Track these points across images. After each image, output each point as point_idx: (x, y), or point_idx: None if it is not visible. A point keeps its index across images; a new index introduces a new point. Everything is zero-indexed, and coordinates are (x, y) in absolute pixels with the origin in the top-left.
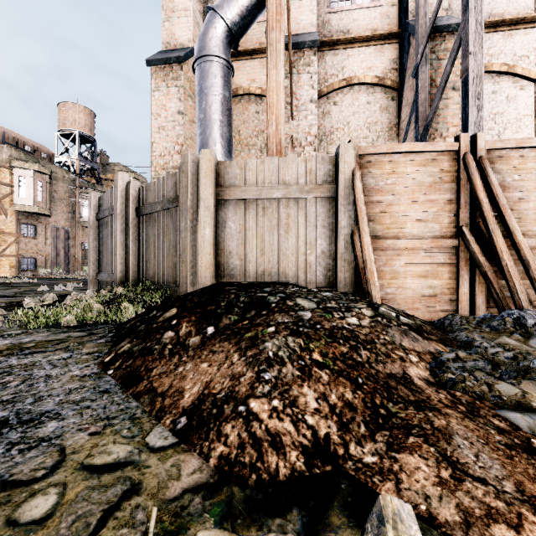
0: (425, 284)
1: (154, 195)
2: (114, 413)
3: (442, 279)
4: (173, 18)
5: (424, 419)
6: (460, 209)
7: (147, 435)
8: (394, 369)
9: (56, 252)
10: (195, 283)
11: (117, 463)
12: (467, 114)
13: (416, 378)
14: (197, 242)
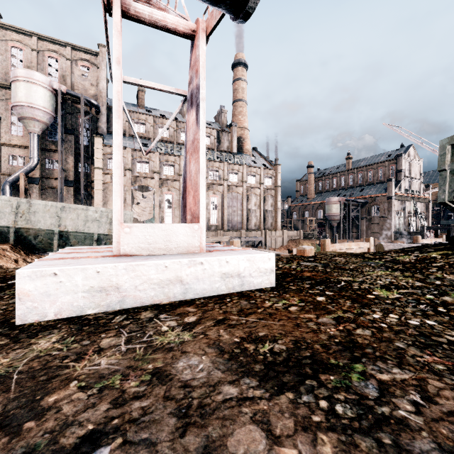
0: None
1: None
2: None
3: None
4: None
5: None
6: None
7: None
8: None
9: None
10: None
11: None
12: None
13: None
14: None
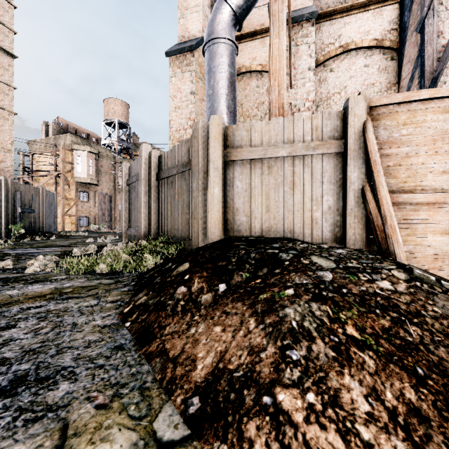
0: None
1: (171, 161)
2: (124, 378)
3: None
4: (187, 14)
5: None
6: None
7: (156, 417)
8: None
9: (102, 212)
10: (205, 238)
11: None
12: None
13: None
14: (207, 200)
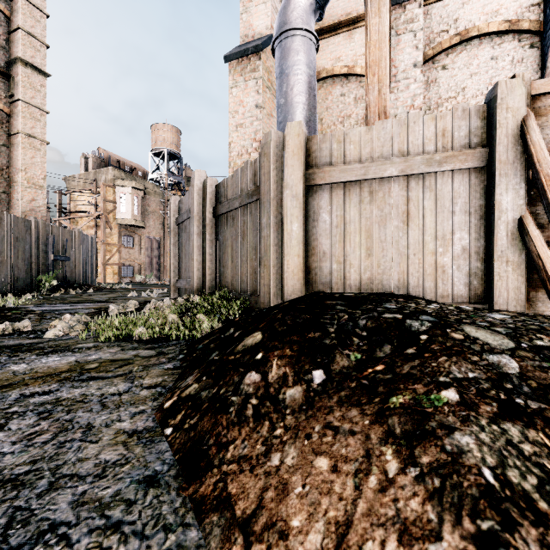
0: None
1: (231, 191)
2: None
3: None
4: (251, 7)
5: None
6: None
7: None
8: None
9: (149, 260)
10: (279, 293)
11: None
12: None
13: None
14: (281, 241)
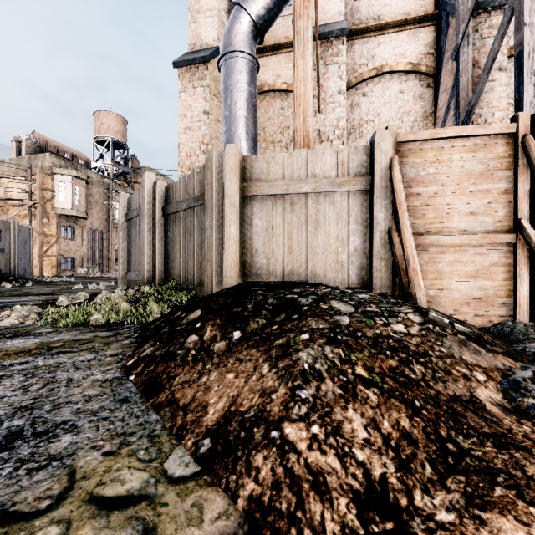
0: (474, 285)
1: (180, 194)
2: (132, 428)
3: (496, 279)
4: (199, 18)
5: (510, 461)
6: (518, 200)
7: (166, 459)
8: (457, 390)
9: (92, 252)
10: (220, 283)
11: (130, 496)
12: (521, 93)
13: (488, 402)
14: (222, 240)
